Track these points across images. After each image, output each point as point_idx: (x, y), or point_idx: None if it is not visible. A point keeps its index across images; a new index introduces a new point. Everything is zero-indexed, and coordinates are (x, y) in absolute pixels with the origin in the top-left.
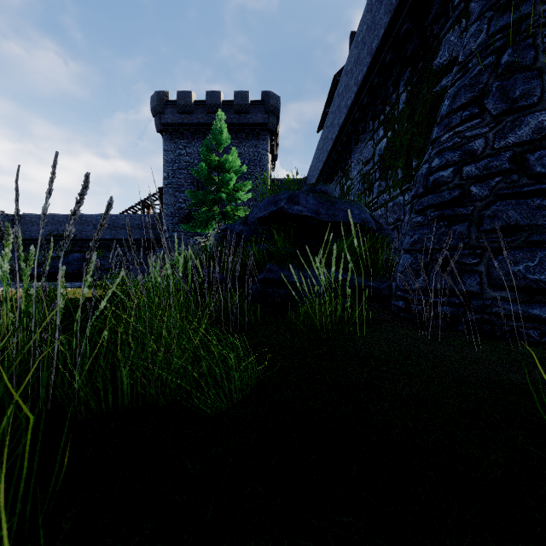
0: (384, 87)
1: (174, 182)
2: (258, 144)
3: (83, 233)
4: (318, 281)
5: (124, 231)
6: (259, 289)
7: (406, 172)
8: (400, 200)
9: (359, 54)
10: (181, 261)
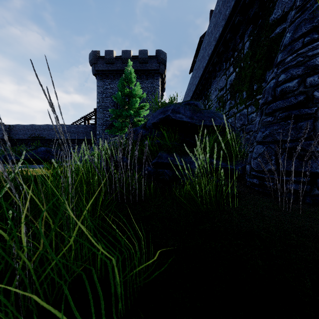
0: (233, 40)
1: (103, 105)
2: (153, 82)
3: (49, 135)
4: (193, 164)
5: (73, 134)
6: (153, 170)
7: (249, 93)
8: (245, 112)
9: (217, 20)
10: (95, 150)
